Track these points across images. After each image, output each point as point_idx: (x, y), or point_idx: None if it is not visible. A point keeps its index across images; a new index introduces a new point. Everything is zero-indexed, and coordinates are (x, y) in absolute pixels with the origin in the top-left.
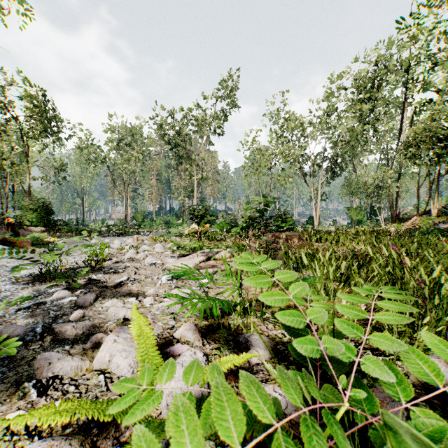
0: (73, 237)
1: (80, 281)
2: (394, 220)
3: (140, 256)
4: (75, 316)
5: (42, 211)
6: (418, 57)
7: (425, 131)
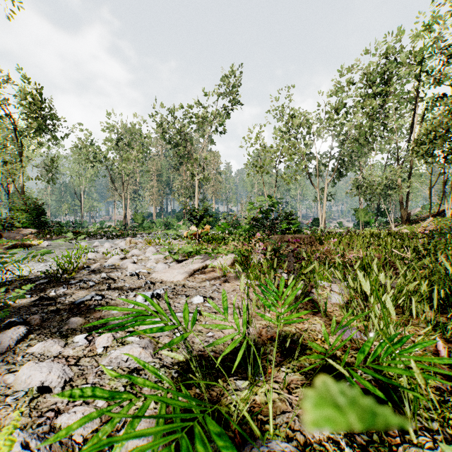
0: (56, 240)
1: (29, 300)
2: (404, 222)
3: (124, 263)
4: None
5: (33, 211)
6: (432, 47)
7: (440, 127)
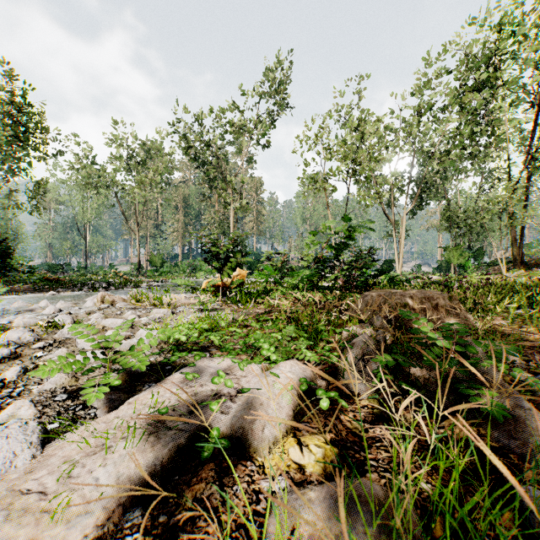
0: None
1: None
2: (518, 265)
3: None
4: None
5: None
6: None
7: None
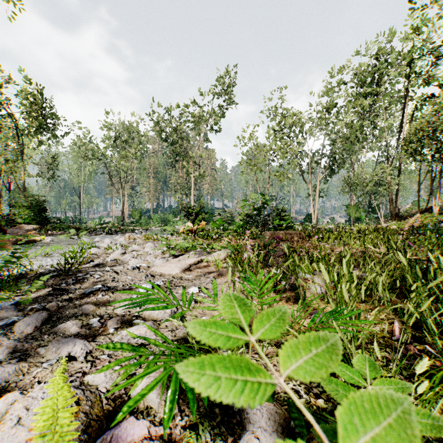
0: (59, 236)
1: (43, 290)
2: (394, 218)
3: (125, 257)
4: (1, 353)
5: (34, 208)
6: (419, 50)
7: (427, 127)
